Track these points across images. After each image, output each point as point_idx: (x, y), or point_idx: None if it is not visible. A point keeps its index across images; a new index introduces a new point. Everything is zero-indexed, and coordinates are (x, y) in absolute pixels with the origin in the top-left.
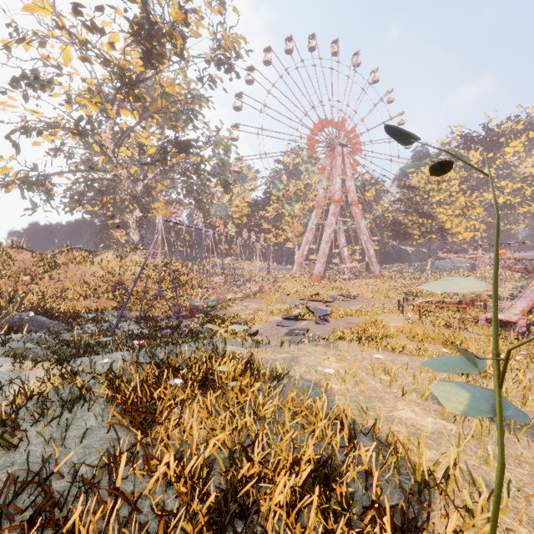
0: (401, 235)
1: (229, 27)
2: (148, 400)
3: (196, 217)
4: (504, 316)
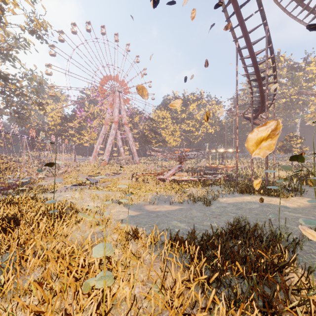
0: (147, 142)
1: (39, 14)
2: None
3: (13, 127)
4: (163, 177)
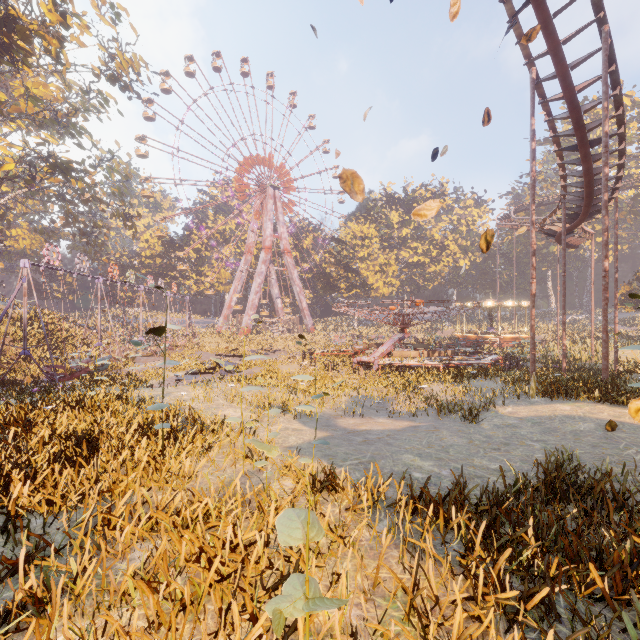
0: (330, 288)
1: (126, 44)
2: (24, 419)
3: (79, 261)
4: (367, 359)
